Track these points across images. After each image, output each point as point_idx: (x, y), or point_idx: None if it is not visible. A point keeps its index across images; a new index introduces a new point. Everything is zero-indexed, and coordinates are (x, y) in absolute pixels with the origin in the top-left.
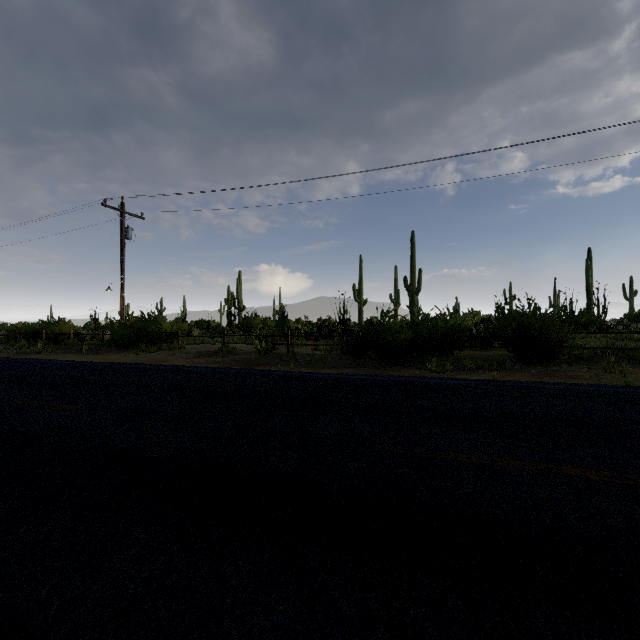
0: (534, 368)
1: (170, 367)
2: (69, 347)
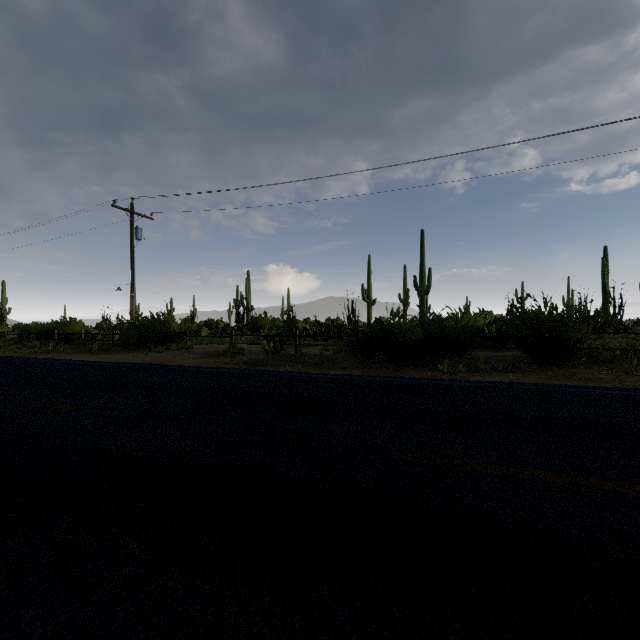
0: (551, 370)
1: (177, 367)
2: (80, 347)
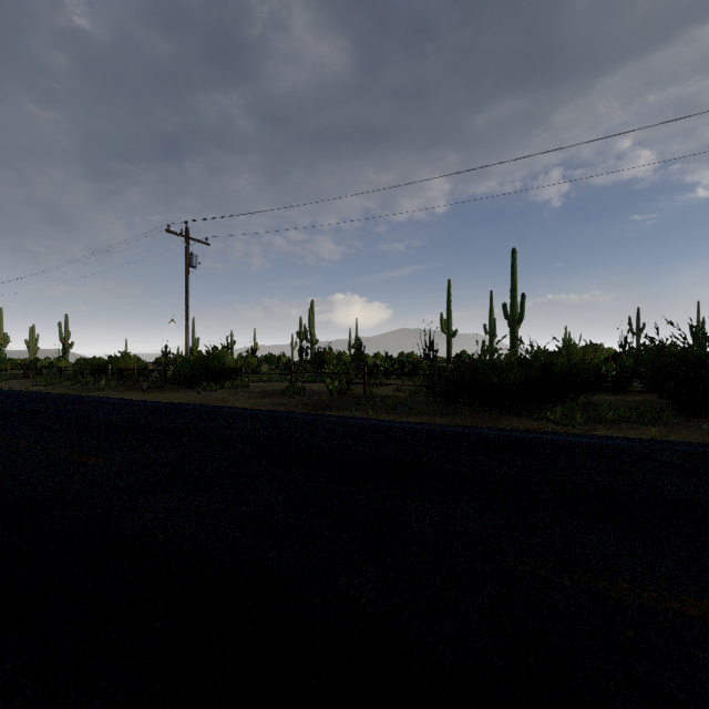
0: (704, 422)
1: (229, 410)
2: (132, 384)
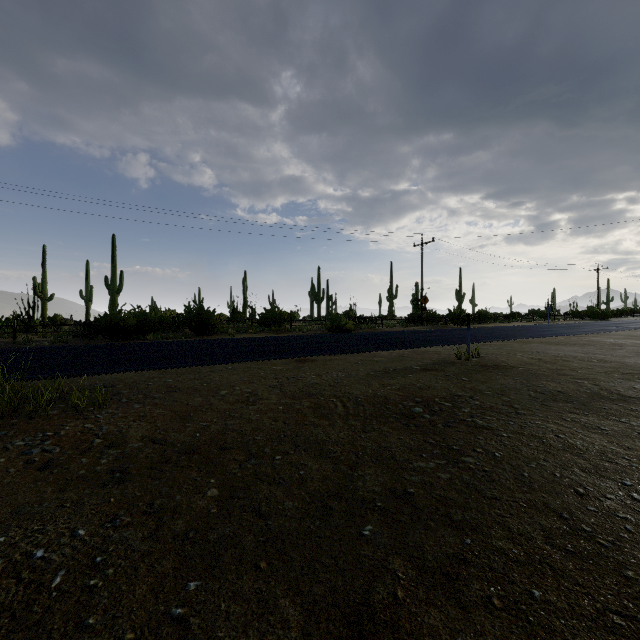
0: (202, 337)
1: None
2: None
